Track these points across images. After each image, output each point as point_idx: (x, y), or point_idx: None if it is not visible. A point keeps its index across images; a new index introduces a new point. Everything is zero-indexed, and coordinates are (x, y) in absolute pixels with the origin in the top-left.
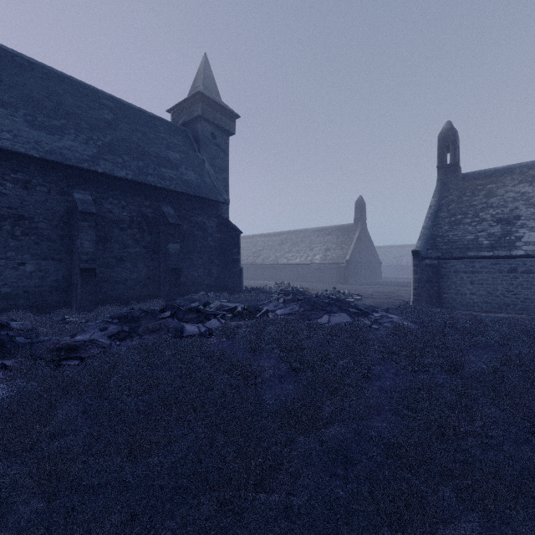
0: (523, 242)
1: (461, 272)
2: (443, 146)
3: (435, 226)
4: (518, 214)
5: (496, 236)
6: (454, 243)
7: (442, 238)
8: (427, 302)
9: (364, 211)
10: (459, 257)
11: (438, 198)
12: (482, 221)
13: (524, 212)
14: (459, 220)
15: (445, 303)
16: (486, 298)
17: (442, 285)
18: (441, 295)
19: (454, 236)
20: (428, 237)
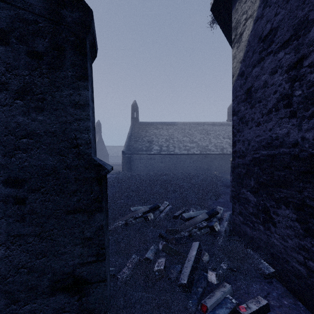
0: (154, 149)
1: (137, 159)
2: (133, 110)
3: (130, 142)
4: (153, 140)
5: (147, 147)
6: (135, 149)
7: (132, 146)
8: (127, 170)
9: (100, 128)
10: (137, 153)
11: (131, 130)
12: (144, 141)
13: (155, 139)
14: (137, 140)
15: (132, 171)
16: (144, 168)
17: (132, 164)
18: (131, 168)
19: (135, 146)
20: (127, 146)
